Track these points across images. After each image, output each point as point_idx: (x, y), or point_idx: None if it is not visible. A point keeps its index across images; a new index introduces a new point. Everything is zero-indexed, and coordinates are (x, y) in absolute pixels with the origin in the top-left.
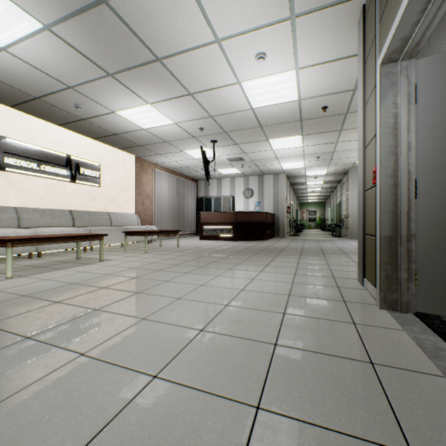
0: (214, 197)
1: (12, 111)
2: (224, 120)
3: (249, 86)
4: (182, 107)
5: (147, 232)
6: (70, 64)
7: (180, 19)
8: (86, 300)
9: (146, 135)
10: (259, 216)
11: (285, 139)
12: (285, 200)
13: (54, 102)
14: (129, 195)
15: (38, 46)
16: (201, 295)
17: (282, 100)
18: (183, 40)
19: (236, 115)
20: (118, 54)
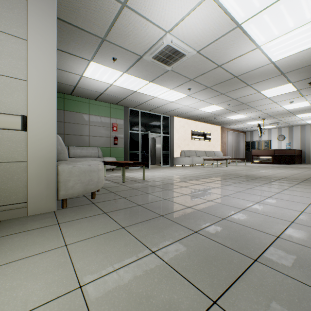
0: (257, 141)
1: (193, 121)
2: (271, 113)
3: (285, 106)
4: (254, 113)
5: (237, 158)
6: (223, 112)
7: (263, 102)
8: (245, 170)
9: (232, 121)
10: (289, 151)
11: (306, 114)
12: (310, 141)
13: (207, 118)
14: (218, 143)
15: (218, 111)
16: (273, 171)
17: (302, 106)
18: (263, 104)
19: (278, 112)
20: (240, 108)
